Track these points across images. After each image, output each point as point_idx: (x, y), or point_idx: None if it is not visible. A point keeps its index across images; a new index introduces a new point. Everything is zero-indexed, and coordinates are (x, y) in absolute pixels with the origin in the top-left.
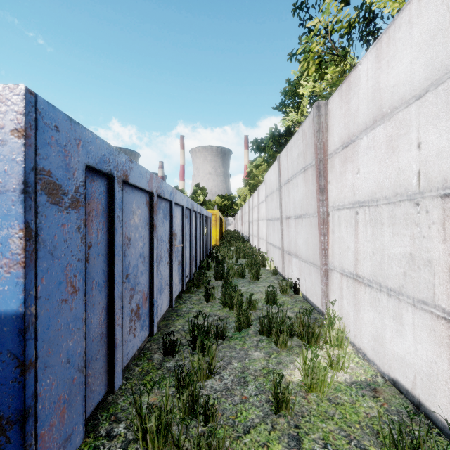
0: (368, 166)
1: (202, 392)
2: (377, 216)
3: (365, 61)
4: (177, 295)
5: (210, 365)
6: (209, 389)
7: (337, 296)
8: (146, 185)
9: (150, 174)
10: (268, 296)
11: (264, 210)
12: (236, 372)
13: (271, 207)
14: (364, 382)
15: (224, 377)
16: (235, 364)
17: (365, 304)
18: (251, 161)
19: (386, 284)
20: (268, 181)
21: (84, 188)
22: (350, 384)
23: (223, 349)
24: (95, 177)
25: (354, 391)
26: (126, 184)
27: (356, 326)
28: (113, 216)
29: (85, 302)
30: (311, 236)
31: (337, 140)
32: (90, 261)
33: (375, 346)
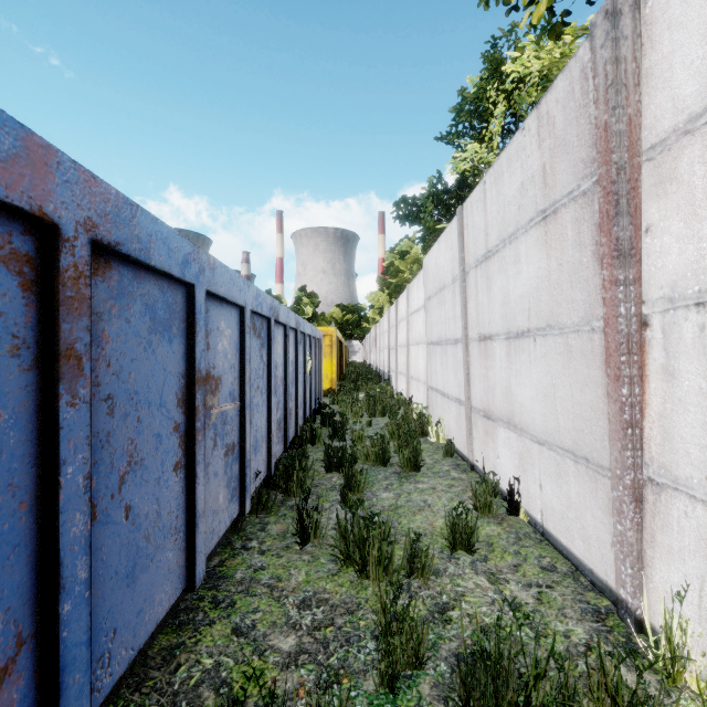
0: None
1: None
2: None
3: None
4: (231, 524)
5: None
6: None
7: (691, 573)
8: None
9: (27, 136)
10: (455, 531)
11: (420, 326)
12: None
13: (437, 319)
14: None
15: None
16: None
17: None
18: (391, 248)
19: None
20: (433, 268)
21: None
22: None
23: None
24: None
25: None
26: None
27: None
28: None
29: None
30: (567, 382)
31: (697, 90)
32: None
33: None
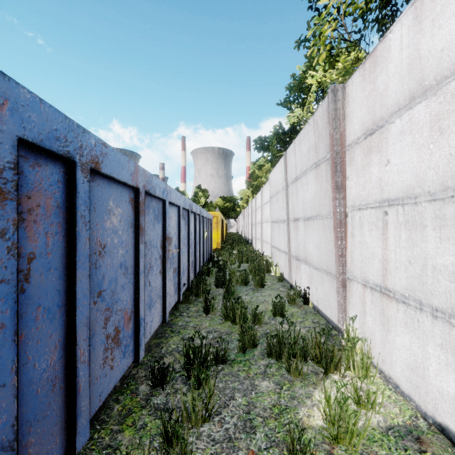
0: (403, 155)
1: (197, 444)
2: (416, 216)
3: (399, 27)
4: (173, 306)
5: (207, 405)
6: (206, 438)
7: (357, 311)
8: (129, 178)
9: (135, 165)
10: (276, 308)
11: (268, 212)
12: (240, 411)
13: (276, 209)
14: (403, 428)
15: (225, 420)
16: (238, 400)
17: (398, 325)
18: (253, 162)
19: (430, 302)
20: (273, 181)
21: (14, 173)
22: (386, 431)
23: (224, 377)
24: (42, 160)
25: (393, 443)
26: (99, 175)
27: (384, 350)
28: (74, 215)
29: (17, 343)
30: (324, 240)
31: (358, 128)
32: (32, 280)
33: (412, 378)
